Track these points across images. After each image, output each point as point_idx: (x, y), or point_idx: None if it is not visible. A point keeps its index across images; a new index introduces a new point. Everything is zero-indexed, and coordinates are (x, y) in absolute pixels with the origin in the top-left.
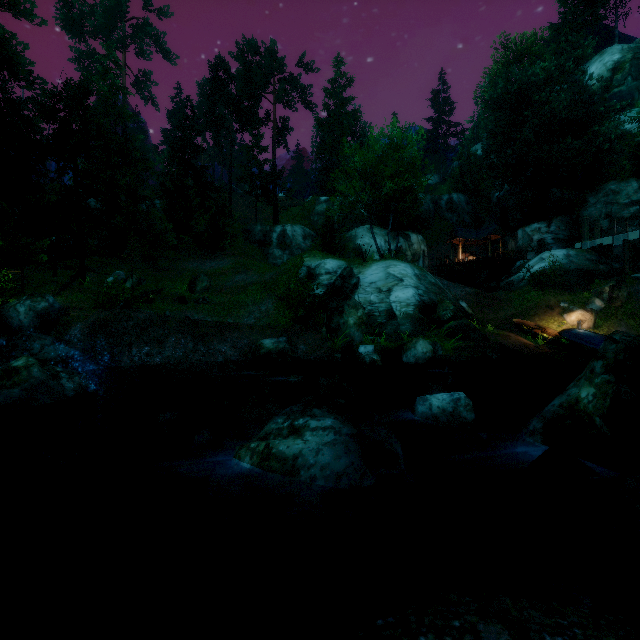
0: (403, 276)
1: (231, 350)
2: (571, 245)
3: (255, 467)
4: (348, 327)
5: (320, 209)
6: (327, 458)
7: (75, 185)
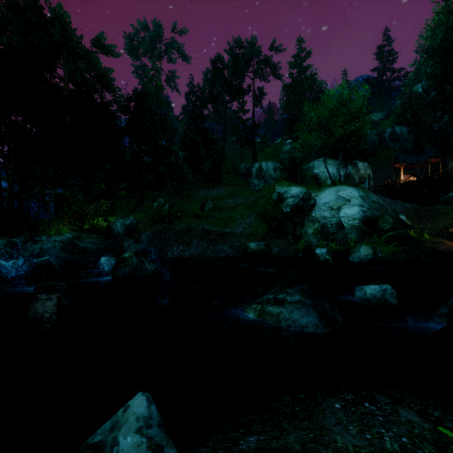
0: (350, 197)
1: (229, 249)
2: None
3: (256, 317)
4: (307, 235)
5: (286, 149)
6: (296, 316)
7: (138, 150)
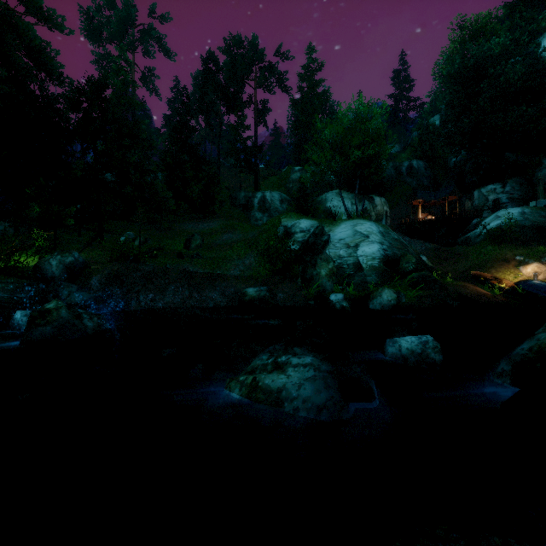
0: (369, 233)
1: (220, 297)
2: (525, 204)
3: (244, 398)
4: (320, 278)
5: (295, 177)
6: (308, 392)
7: (95, 162)
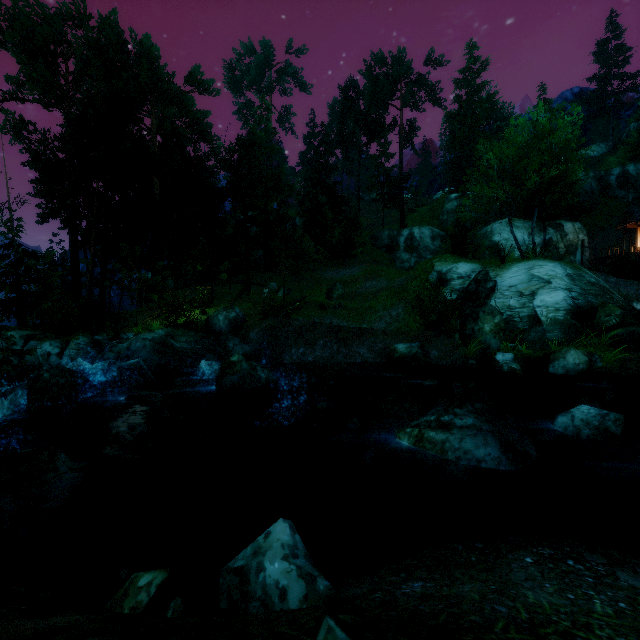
0: (551, 277)
1: (368, 353)
2: None
3: (411, 445)
4: (483, 334)
5: (450, 207)
6: (469, 445)
7: (244, 218)
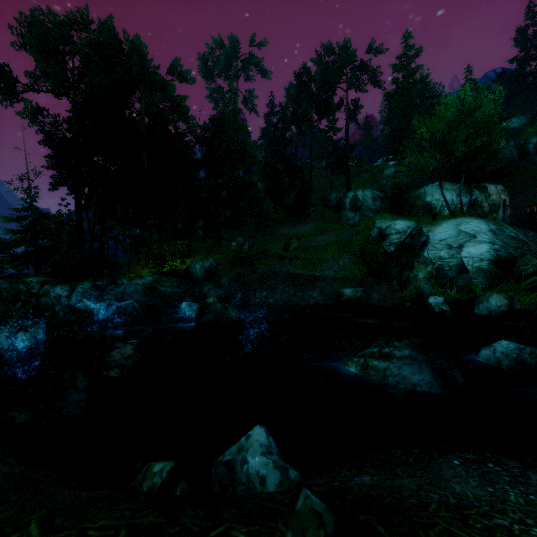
0: (476, 232)
1: (319, 296)
2: None
3: (358, 372)
4: (417, 280)
5: (388, 173)
6: (406, 372)
7: (215, 184)
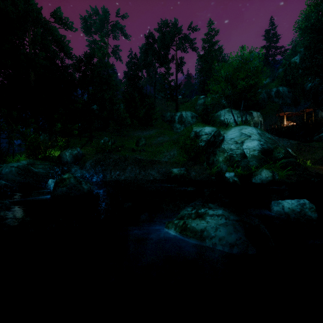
0: (251, 134)
1: (157, 174)
2: None
3: (177, 234)
4: (219, 162)
5: (200, 102)
6: (223, 233)
7: (88, 99)
